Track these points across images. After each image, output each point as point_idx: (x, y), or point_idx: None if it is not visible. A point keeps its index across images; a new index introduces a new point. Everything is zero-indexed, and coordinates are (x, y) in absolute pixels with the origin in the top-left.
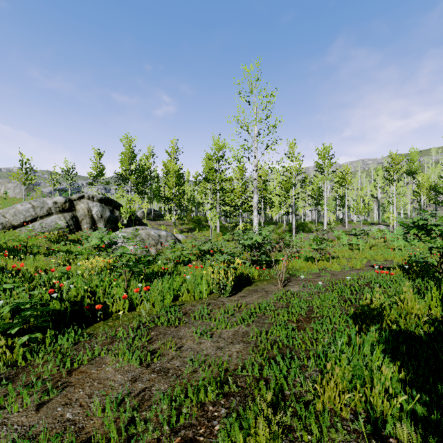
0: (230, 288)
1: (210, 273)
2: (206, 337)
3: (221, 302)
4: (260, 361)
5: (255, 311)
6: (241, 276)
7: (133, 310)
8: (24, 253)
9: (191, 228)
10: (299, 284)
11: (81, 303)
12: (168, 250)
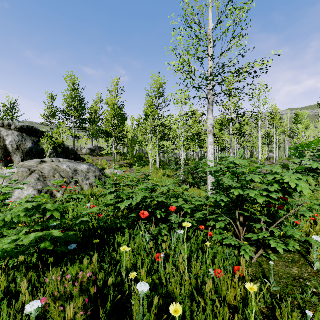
0: None
1: None
2: None
3: None
4: None
5: None
6: None
7: None
8: None
9: (132, 163)
10: None
11: None
12: None
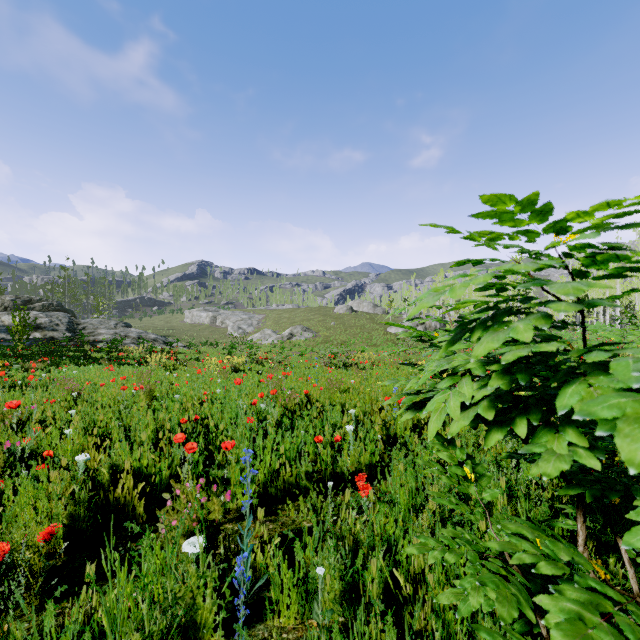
0: None
1: None
2: None
3: None
4: None
5: None
6: None
7: None
8: None
9: None
10: None
11: None
12: None
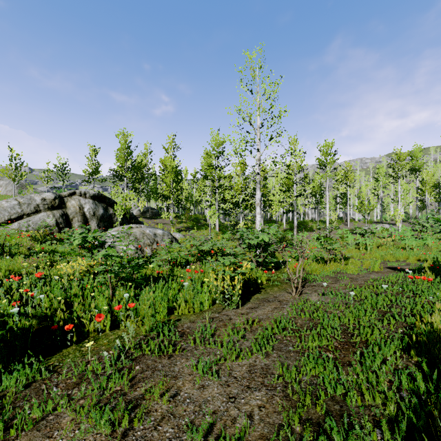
0: (238, 299)
1: (212, 279)
2: (211, 375)
3: (226, 316)
4: (299, 431)
5: (273, 332)
6: (248, 281)
7: (117, 328)
8: (1, 254)
9: (189, 226)
10: (317, 292)
11: (52, 318)
12: (163, 251)
